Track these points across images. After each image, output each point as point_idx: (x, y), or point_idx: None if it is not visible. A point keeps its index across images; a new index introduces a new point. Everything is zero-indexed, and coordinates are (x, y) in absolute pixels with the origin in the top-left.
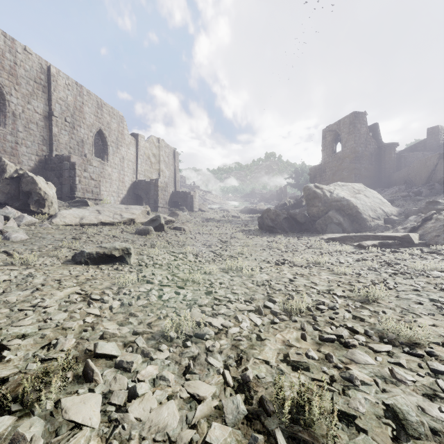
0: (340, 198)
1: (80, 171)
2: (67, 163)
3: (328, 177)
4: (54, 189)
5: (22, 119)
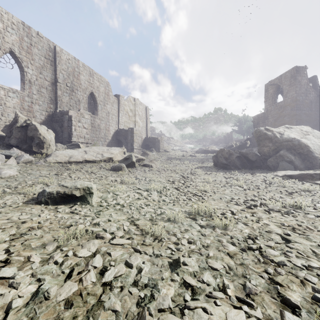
0: (291, 138)
1: (75, 122)
2: (66, 116)
3: (270, 123)
4: (53, 134)
5: (36, 85)
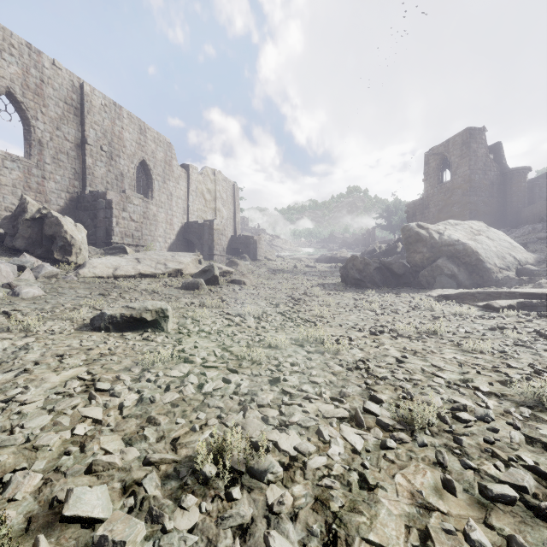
0: (454, 240)
1: (117, 211)
2: (102, 201)
3: (432, 214)
4: (84, 232)
5: (50, 149)
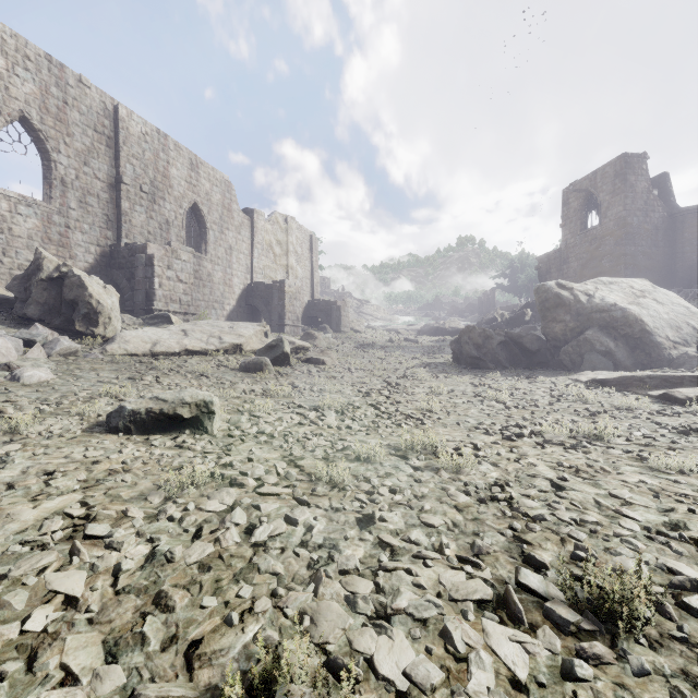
0: (609, 305)
1: (160, 269)
2: (142, 256)
3: (573, 271)
4: (116, 296)
5: (76, 190)
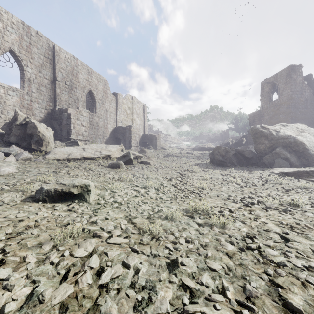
0: (287, 135)
1: (74, 120)
2: (65, 114)
3: (266, 120)
4: (51, 132)
5: (35, 83)
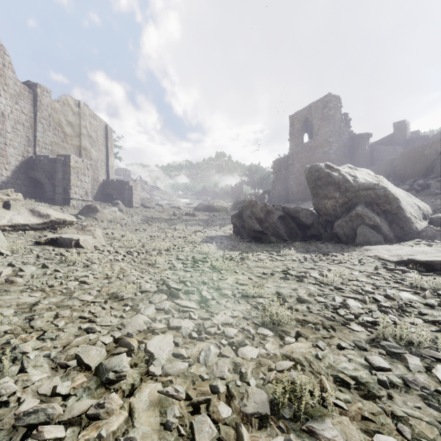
0: (374, 183)
1: None
2: None
3: (297, 170)
4: None
5: None
